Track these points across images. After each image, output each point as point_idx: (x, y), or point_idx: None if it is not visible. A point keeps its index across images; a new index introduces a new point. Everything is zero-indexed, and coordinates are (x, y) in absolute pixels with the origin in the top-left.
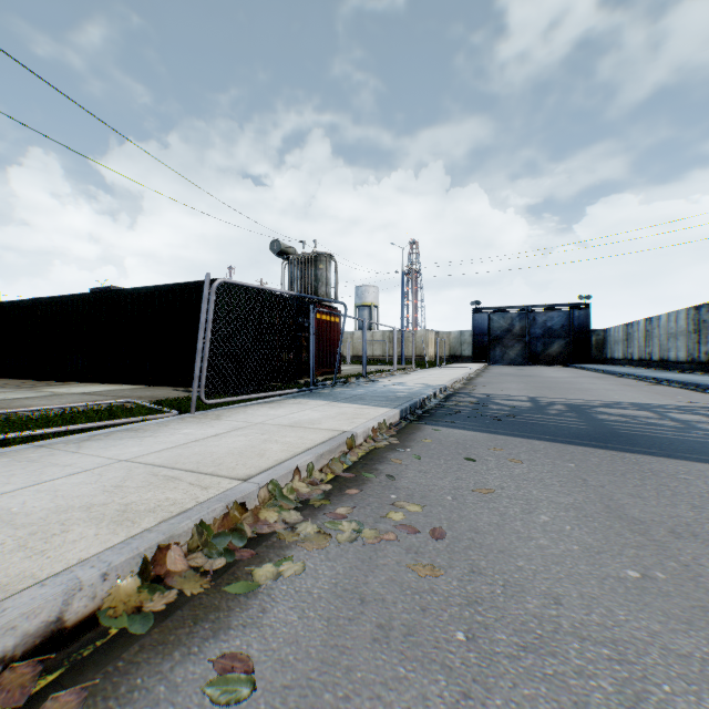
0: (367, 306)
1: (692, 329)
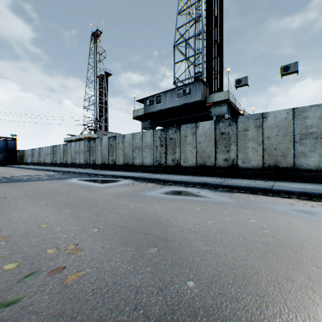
0: None
1: (53, 153)
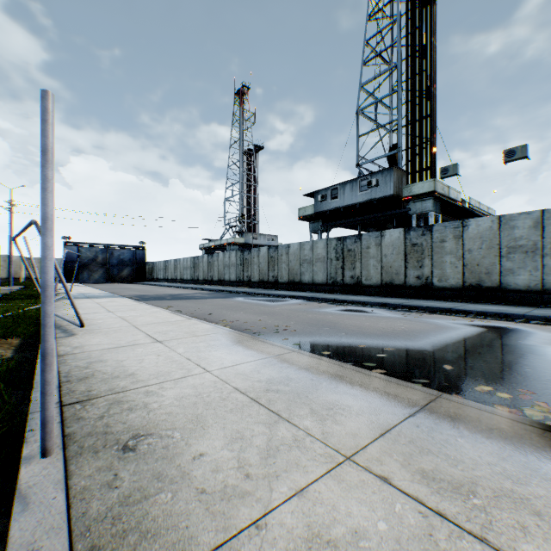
0: None
1: (193, 266)
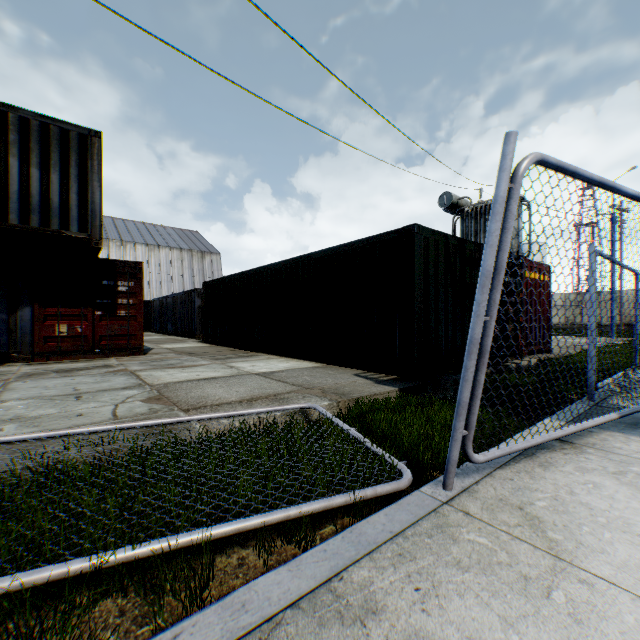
0: None
1: None
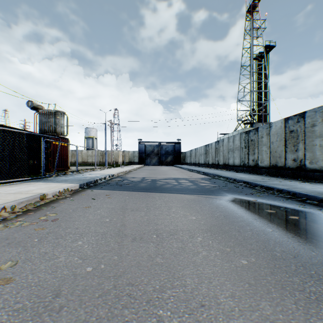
0: (91, 138)
1: (205, 153)
